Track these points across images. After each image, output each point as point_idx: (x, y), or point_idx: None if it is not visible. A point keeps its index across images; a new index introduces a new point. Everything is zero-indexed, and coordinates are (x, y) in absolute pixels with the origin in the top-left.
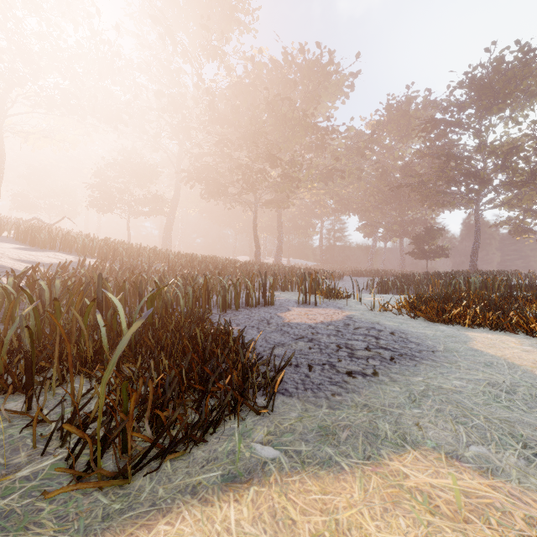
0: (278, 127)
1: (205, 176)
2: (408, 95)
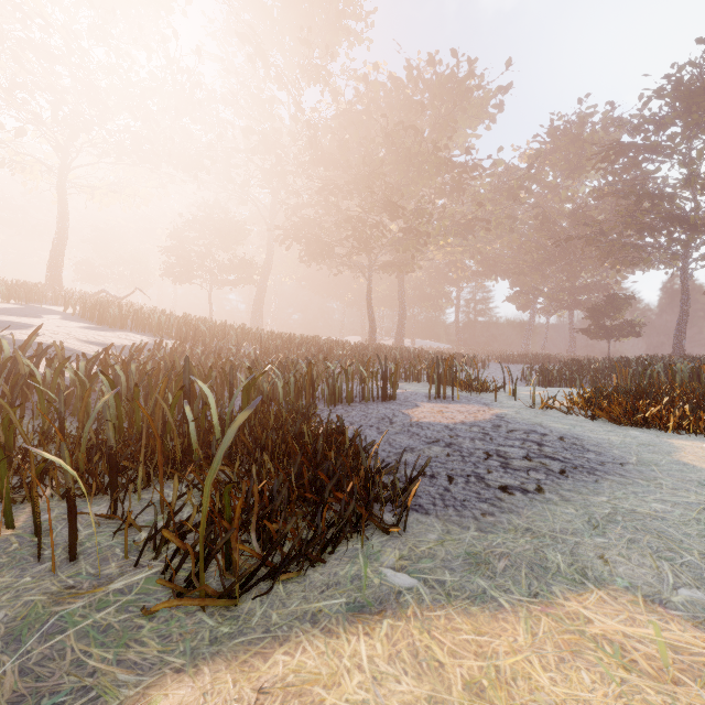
0: (399, 165)
1: (305, 233)
2: (580, 112)
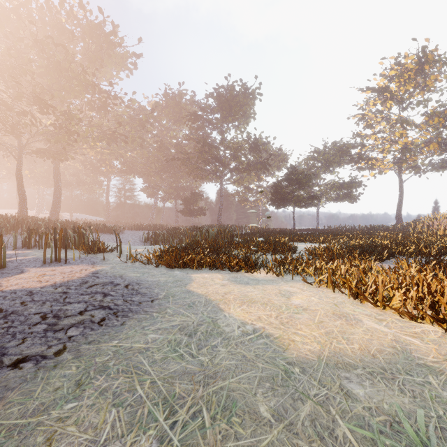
0: (50, 71)
1: None
2: (180, 90)
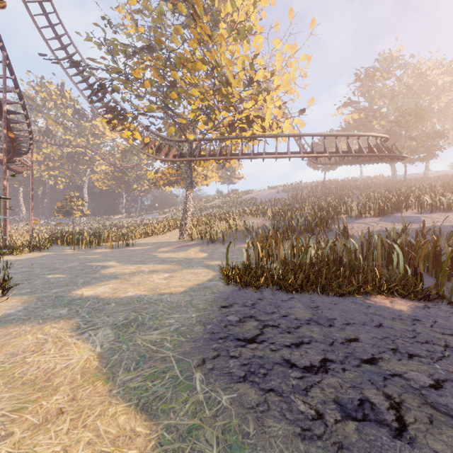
0: None
1: None
2: None
